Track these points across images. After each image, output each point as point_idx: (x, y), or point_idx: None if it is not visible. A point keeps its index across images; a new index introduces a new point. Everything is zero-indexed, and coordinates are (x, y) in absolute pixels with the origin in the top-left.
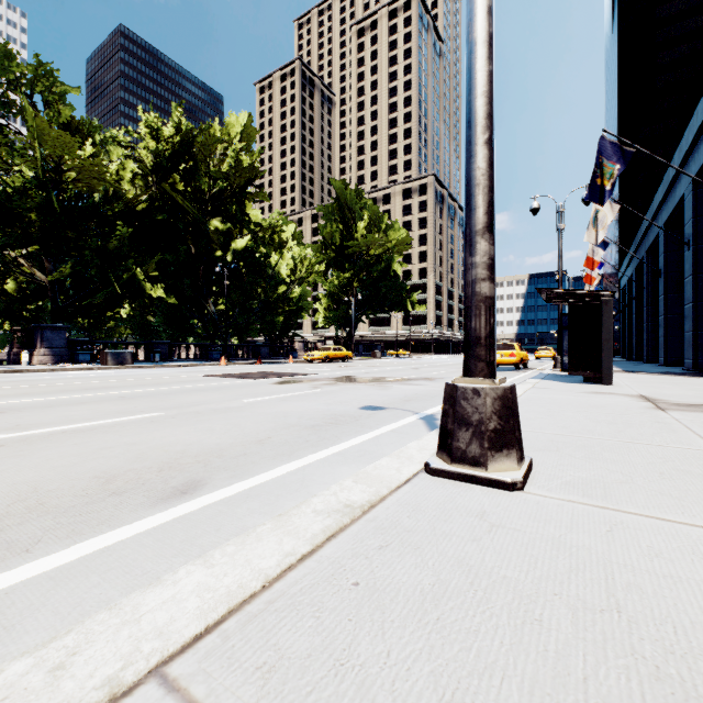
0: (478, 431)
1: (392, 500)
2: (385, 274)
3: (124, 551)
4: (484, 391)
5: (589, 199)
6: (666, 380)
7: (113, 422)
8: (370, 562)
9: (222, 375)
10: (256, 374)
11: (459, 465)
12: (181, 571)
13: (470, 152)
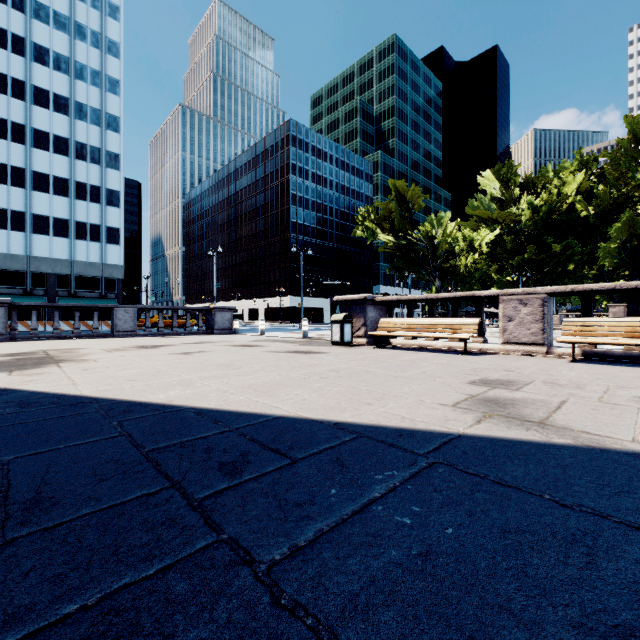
0: None
1: None
2: None
3: None
4: None
5: None
6: None
7: None
8: None
9: None
10: None
11: None
12: None
13: None
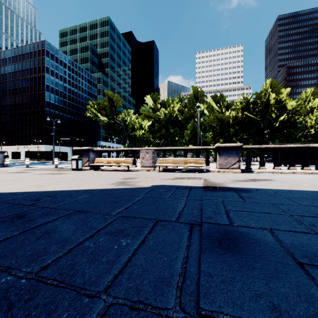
0: None
1: None
2: None
3: None
4: None
5: None
6: None
7: None
8: None
9: None
10: None
11: None
12: None
13: None
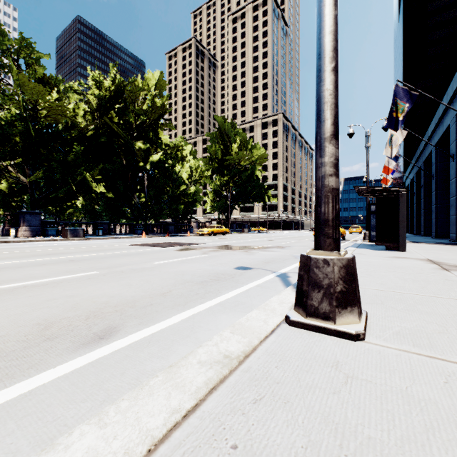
0: (328, 292)
1: (262, 350)
2: (250, 177)
3: (43, 396)
4: (333, 261)
5: (388, 126)
6: (441, 248)
7: (61, 279)
8: (247, 419)
9: (142, 244)
10: (165, 243)
11: (313, 318)
12: (76, 432)
13: (320, 77)
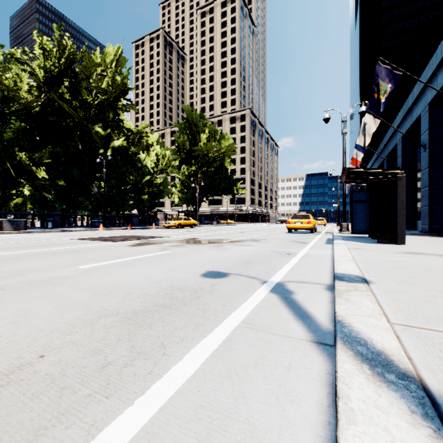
0: None
1: None
2: (219, 169)
3: None
4: None
5: (369, 108)
6: (431, 240)
7: None
8: None
9: (91, 238)
10: (120, 237)
11: None
12: None
13: None
